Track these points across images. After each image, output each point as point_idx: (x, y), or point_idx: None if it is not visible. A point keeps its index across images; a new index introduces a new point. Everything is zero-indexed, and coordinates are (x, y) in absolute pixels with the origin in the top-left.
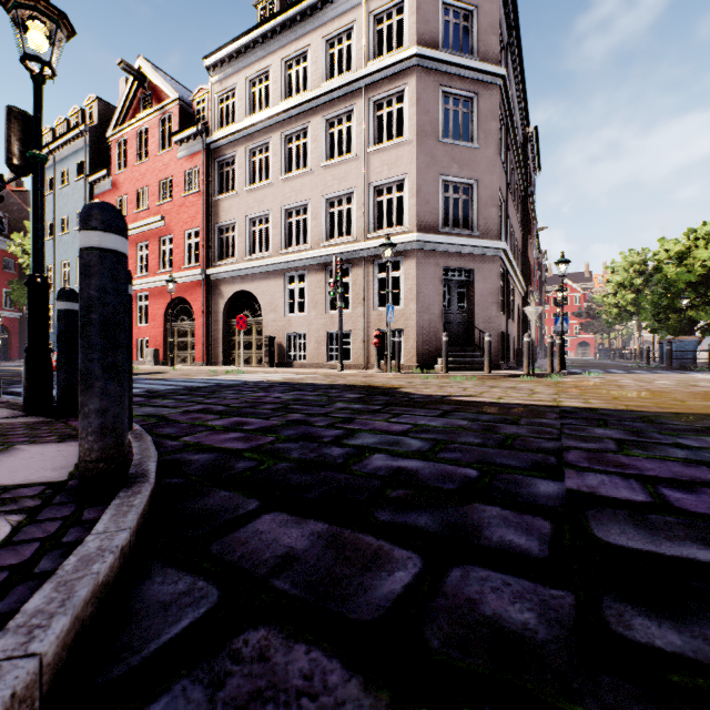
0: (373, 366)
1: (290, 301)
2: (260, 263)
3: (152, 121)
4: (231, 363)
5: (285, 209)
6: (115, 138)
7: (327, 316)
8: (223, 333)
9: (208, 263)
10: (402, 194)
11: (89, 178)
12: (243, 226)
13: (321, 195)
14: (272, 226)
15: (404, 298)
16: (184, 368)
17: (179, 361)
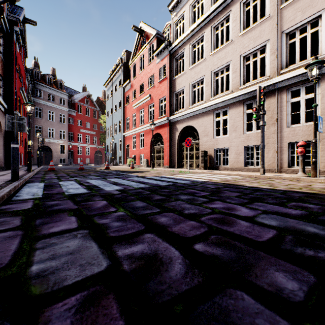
0: (286, 170)
1: (216, 128)
2: (198, 108)
3: (145, 50)
4: (181, 166)
5: (213, 72)
6: (132, 64)
7: (244, 135)
8: (177, 150)
9: (170, 113)
10: (316, 29)
11: (123, 85)
12: (188, 89)
13: (239, 55)
14: (205, 85)
15: (320, 114)
16: (158, 169)
17: (156, 165)
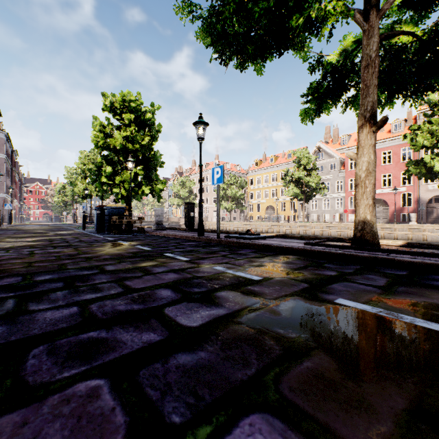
0: None
1: None
2: None
3: None
4: None
5: None
6: None
7: None
8: None
9: None
10: None
11: None
12: None
13: None
14: None
15: None
16: None
17: None
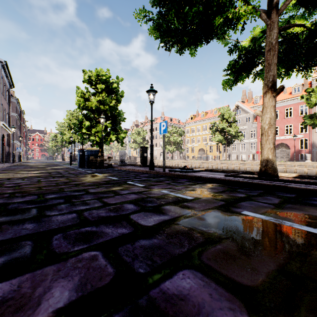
0: None
1: None
2: None
3: None
4: None
5: None
6: None
7: None
8: None
9: None
10: None
11: None
12: None
13: None
14: None
15: None
16: None
17: None
